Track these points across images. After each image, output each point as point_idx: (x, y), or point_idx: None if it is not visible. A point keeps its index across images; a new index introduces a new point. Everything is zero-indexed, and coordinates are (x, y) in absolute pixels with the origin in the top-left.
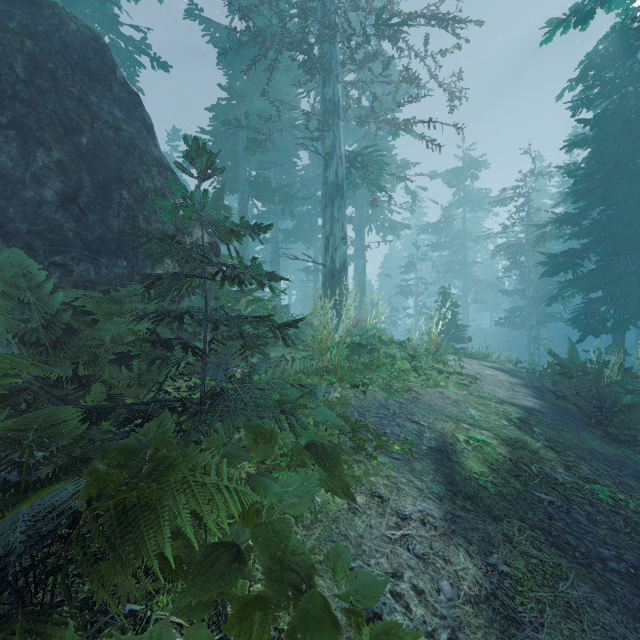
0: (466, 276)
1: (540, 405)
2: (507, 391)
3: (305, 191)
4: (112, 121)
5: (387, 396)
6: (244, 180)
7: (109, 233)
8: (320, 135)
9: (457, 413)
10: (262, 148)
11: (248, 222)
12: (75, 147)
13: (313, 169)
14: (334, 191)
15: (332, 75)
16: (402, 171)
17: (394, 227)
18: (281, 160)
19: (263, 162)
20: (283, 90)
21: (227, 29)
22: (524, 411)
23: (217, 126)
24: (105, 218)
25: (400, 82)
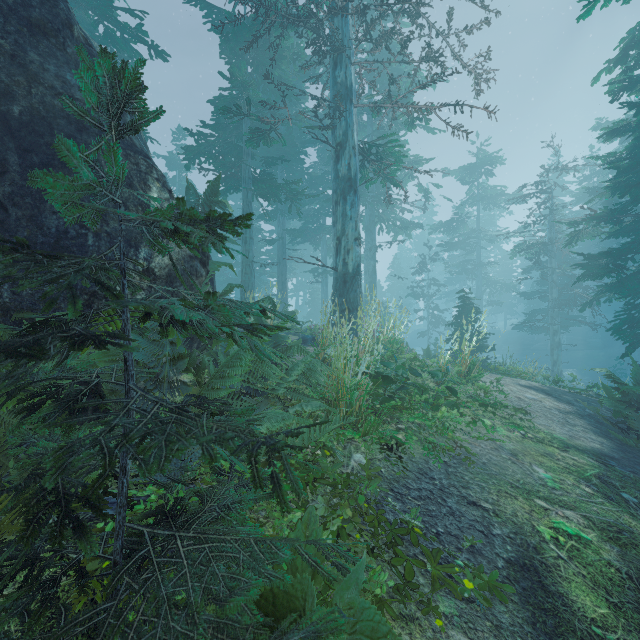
0: (480, 277)
1: (608, 447)
2: (562, 426)
3: (313, 190)
4: (60, 87)
5: (426, 453)
6: (248, 177)
7: (41, 235)
8: (330, 123)
9: (523, 478)
10: (266, 139)
11: (196, 211)
12: (1, 118)
13: (321, 167)
14: (346, 186)
15: (344, 55)
16: (415, 167)
17: (406, 226)
18: (288, 157)
19: (268, 158)
20: (290, 81)
21: (228, 12)
22: (597, 461)
23: (220, 120)
24: (37, 214)
25: (421, 61)
